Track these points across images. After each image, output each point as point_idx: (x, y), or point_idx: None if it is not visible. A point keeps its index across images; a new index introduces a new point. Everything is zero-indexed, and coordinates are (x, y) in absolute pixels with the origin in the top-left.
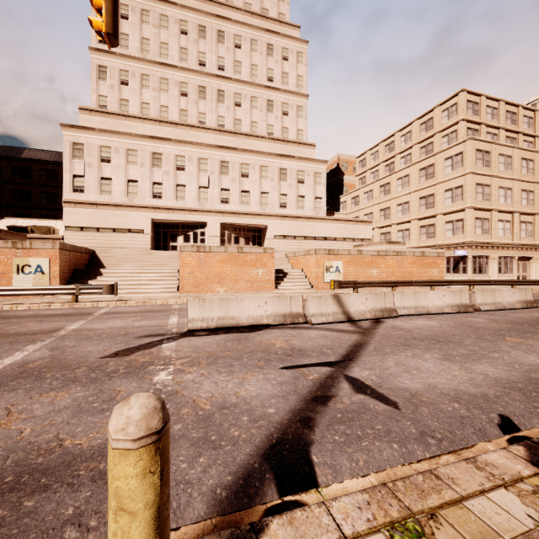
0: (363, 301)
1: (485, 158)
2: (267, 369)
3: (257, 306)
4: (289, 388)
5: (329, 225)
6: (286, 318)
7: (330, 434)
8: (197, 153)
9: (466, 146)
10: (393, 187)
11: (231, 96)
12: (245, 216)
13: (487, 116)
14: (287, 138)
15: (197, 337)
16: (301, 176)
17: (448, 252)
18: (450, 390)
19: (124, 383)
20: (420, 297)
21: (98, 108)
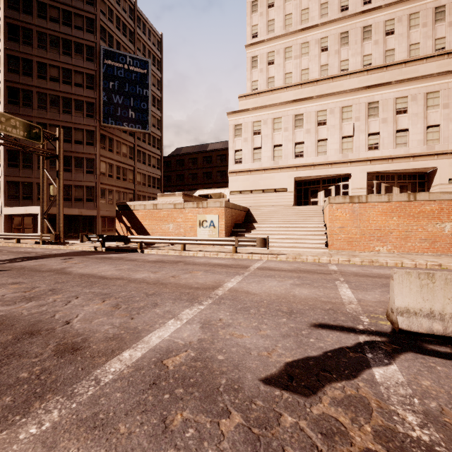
0: None
1: None
2: None
3: None
4: None
5: None
6: None
7: None
8: (339, 103)
9: None
10: None
11: (379, 27)
12: (401, 160)
13: None
14: None
15: (439, 360)
16: None
17: None
18: None
19: None
20: None
21: (252, 92)
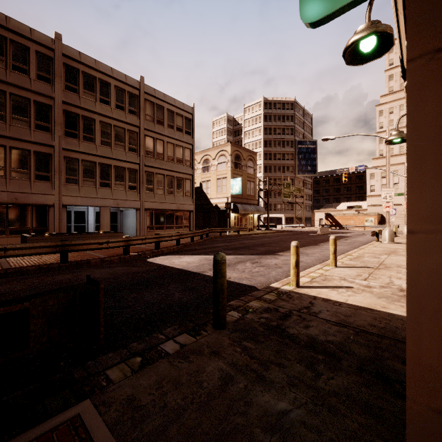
0: None
1: None
2: None
3: None
4: None
5: None
6: None
7: None
8: None
9: None
10: None
11: None
12: None
13: None
14: None
15: None
16: None
17: None
18: None
19: None
20: None
21: (380, 156)
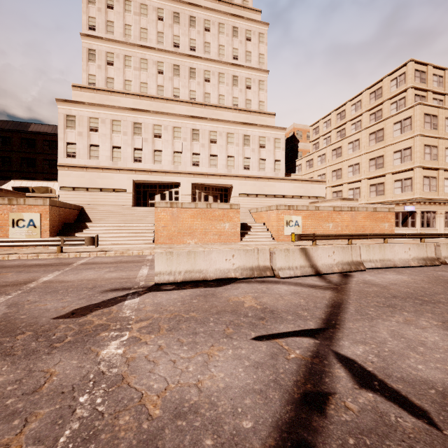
0: (330, 254)
1: (432, 122)
2: (237, 339)
3: (224, 259)
4: (267, 375)
5: (287, 184)
6: (254, 272)
7: None
8: (172, 123)
9: (414, 111)
10: (345, 150)
11: (201, 73)
12: (213, 176)
13: (433, 84)
14: (250, 108)
15: (163, 292)
16: (263, 141)
17: (397, 207)
18: None
19: (62, 360)
20: (386, 250)
21: (88, 85)
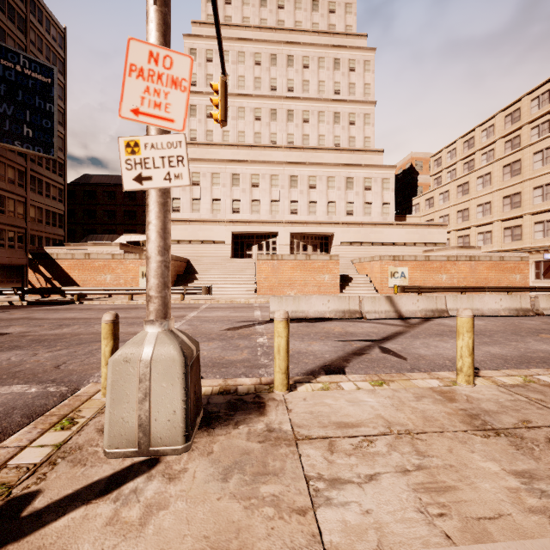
0: (414, 302)
1: None
2: (326, 340)
3: (321, 303)
4: (339, 349)
5: (398, 230)
6: (345, 314)
7: (358, 365)
8: (269, 171)
9: None
10: (472, 186)
11: (299, 114)
12: (313, 225)
13: None
14: (354, 147)
15: None
16: (368, 183)
17: (537, 255)
18: (450, 356)
19: (241, 341)
20: (474, 301)
21: (190, 140)
